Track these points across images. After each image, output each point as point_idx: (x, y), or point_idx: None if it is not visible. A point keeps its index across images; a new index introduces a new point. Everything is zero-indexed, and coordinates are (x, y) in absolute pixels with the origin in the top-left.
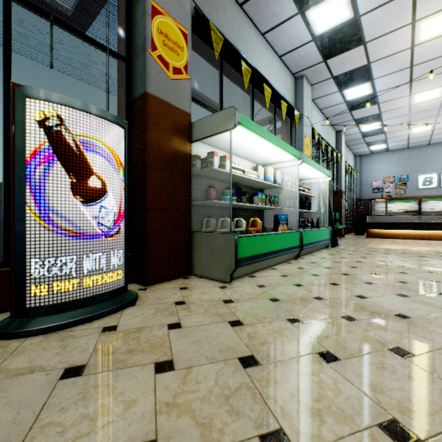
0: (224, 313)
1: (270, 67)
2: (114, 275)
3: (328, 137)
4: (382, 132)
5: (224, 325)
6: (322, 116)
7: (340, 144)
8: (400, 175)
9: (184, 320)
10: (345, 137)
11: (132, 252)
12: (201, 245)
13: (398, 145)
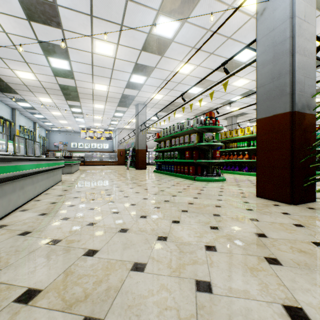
0: None
1: (2, 109)
2: None
3: (29, 125)
4: (55, 126)
5: None
6: (26, 118)
7: (36, 128)
8: (65, 142)
9: None
10: (39, 124)
11: None
12: None
13: (63, 130)
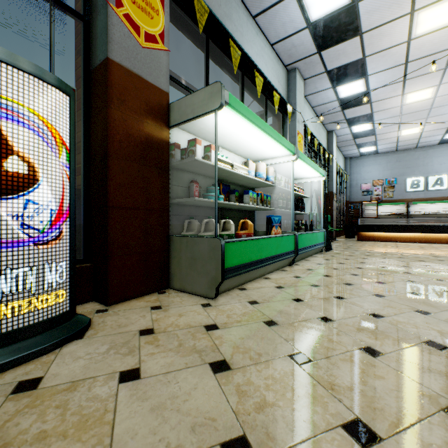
0: (205, 349)
1: (261, 55)
2: (52, 298)
3: (320, 137)
4: (373, 134)
5: (203, 371)
6: (314, 114)
7: (331, 145)
8: (389, 178)
9: (146, 362)
10: (336, 137)
11: (91, 262)
12: (180, 252)
13: (387, 147)
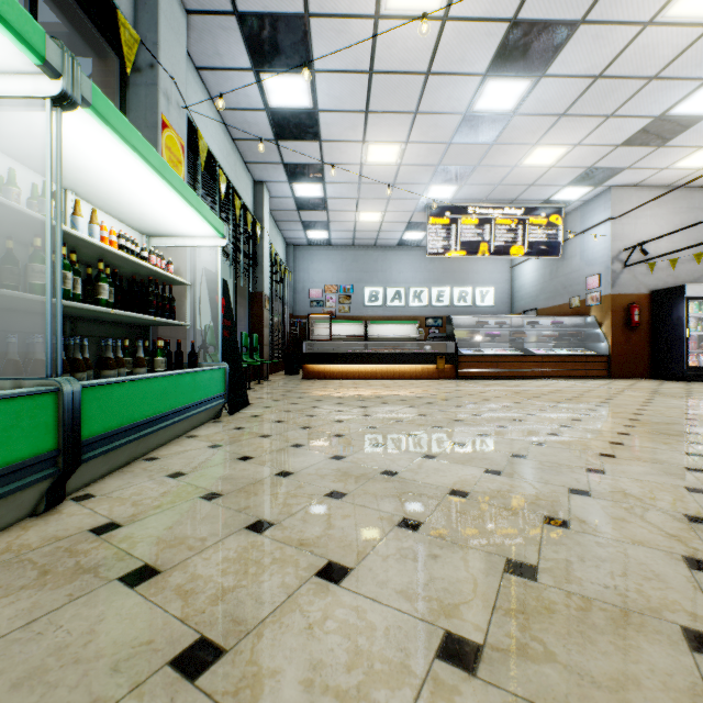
0: None
1: None
2: None
3: (238, 182)
4: (325, 208)
5: None
6: (225, 129)
7: (261, 207)
8: (345, 284)
9: None
10: (271, 199)
11: None
12: None
13: (342, 238)
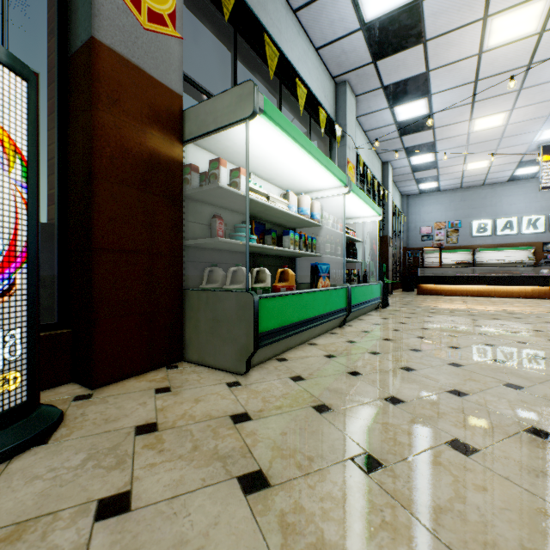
0: (232, 453)
1: (304, 60)
2: None
3: (373, 169)
4: (435, 167)
5: (229, 492)
6: (367, 140)
7: (386, 179)
8: (453, 220)
9: (141, 481)
10: (392, 170)
11: (70, 327)
12: (198, 312)
13: (450, 184)
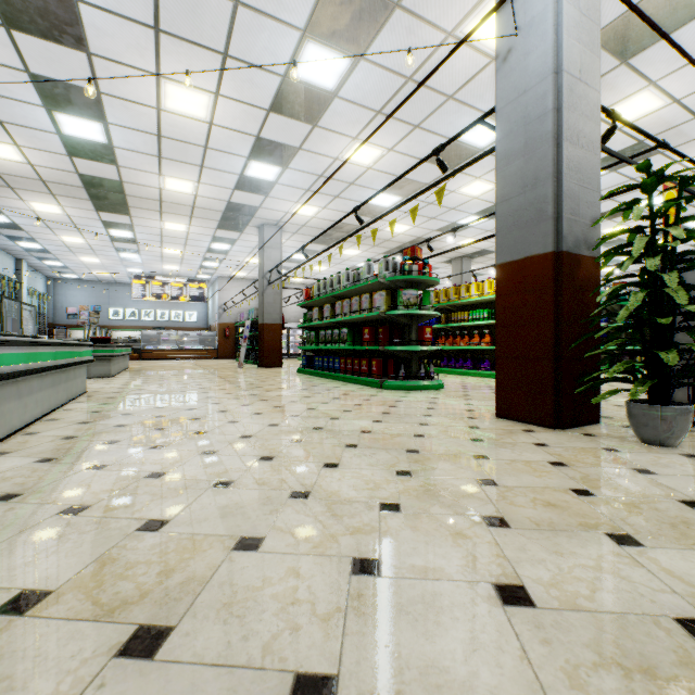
0: None
1: None
2: None
3: (5, 266)
4: (69, 269)
5: None
6: None
7: (21, 272)
8: (95, 305)
9: None
10: (30, 263)
11: None
12: None
13: (90, 278)
